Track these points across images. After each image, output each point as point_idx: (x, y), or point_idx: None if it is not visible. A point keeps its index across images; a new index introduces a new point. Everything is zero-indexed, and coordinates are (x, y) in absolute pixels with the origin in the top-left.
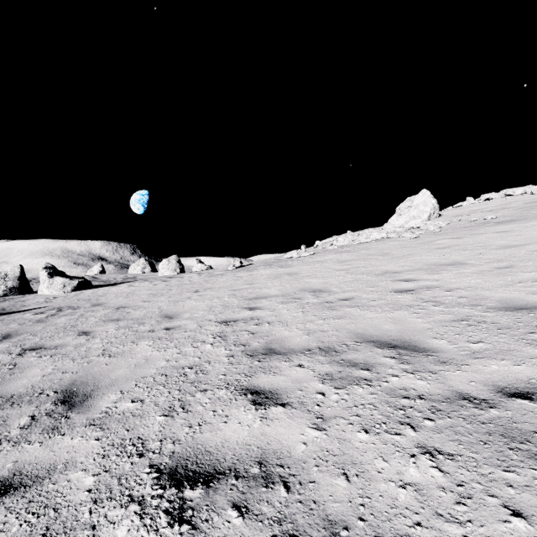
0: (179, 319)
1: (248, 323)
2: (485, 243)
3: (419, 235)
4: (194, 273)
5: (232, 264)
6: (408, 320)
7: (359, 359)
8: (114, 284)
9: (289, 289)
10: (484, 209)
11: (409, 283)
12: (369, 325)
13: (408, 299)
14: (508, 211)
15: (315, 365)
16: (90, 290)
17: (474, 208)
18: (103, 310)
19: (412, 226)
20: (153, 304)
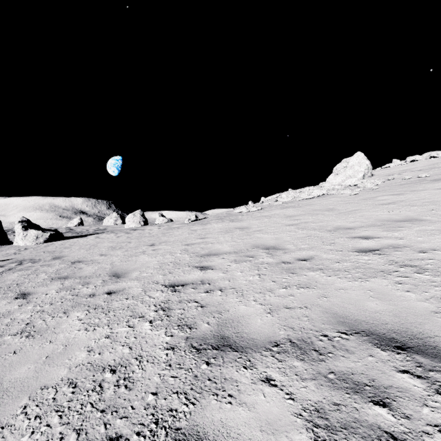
0: (126, 279)
1: (198, 289)
2: (431, 199)
3: (358, 192)
4: (155, 225)
5: (188, 218)
6: (395, 294)
7: (359, 373)
8: (84, 236)
9: (242, 244)
10: (413, 169)
11: (369, 241)
12: (347, 300)
13: (378, 262)
14: (438, 170)
15: (292, 382)
16: (60, 242)
17: (403, 168)
18: (59, 264)
19: (348, 184)
20: (108, 259)
